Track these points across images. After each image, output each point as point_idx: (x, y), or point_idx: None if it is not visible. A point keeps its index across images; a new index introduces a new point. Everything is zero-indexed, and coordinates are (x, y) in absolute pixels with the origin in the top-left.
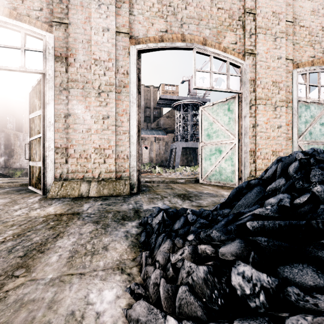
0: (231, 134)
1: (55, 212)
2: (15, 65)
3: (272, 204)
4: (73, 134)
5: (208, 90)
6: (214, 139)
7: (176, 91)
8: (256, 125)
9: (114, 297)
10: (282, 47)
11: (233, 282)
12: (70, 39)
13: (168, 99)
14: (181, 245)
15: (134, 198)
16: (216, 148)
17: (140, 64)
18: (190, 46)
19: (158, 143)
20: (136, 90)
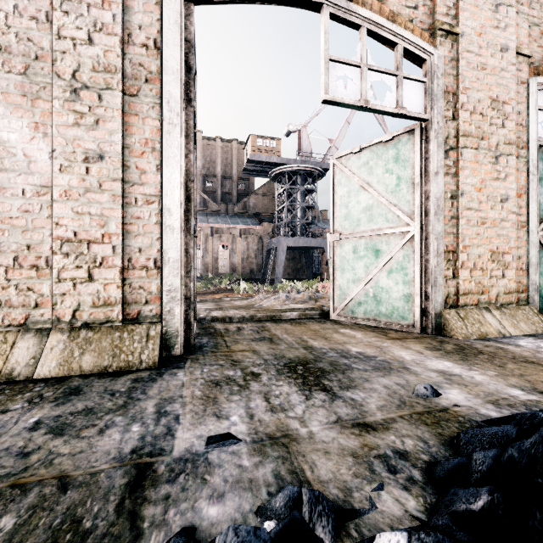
0: (403, 213)
1: None
2: None
3: None
4: None
5: (356, 108)
6: (363, 226)
7: (277, 149)
8: (460, 194)
9: None
10: (510, 27)
11: None
12: None
13: (263, 162)
14: None
15: (163, 385)
16: (368, 245)
17: (192, 30)
18: None
19: (245, 238)
20: (180, 93)
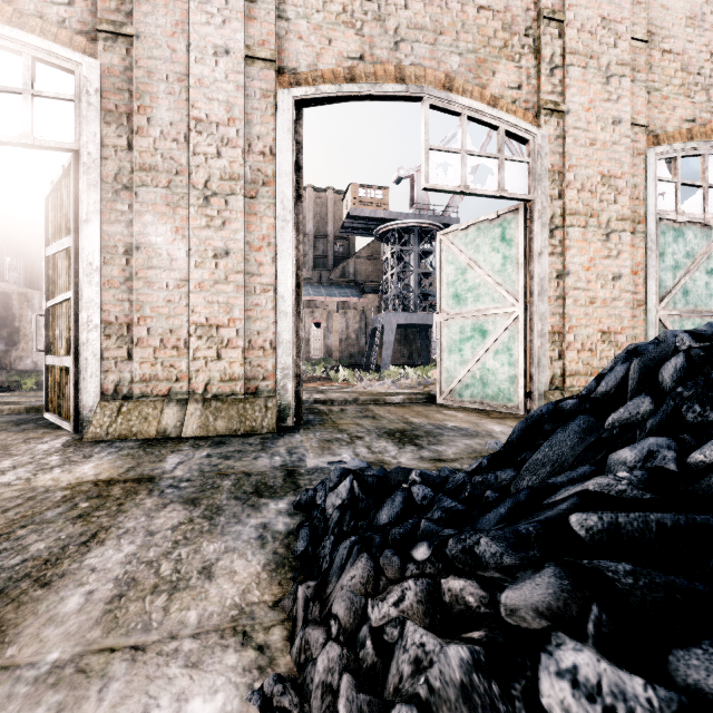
0: (509, 293)
1: (97, 476)
2: (10, 131)
3: (627, 463)
4: (146, 292)
5: (456, 193)
6: (469, 306)
7: (384, 201)
8: (566, 274)
9: None
10: (623, 98)
11: (546, 697)
12: (138, 71)
13: (366, 218)
14: (397, 574)
15: (286, 441)
16: (475, 326)
17: (301, 132)
18: (415, 92)
19: (344, 314)
20: (292, 192)
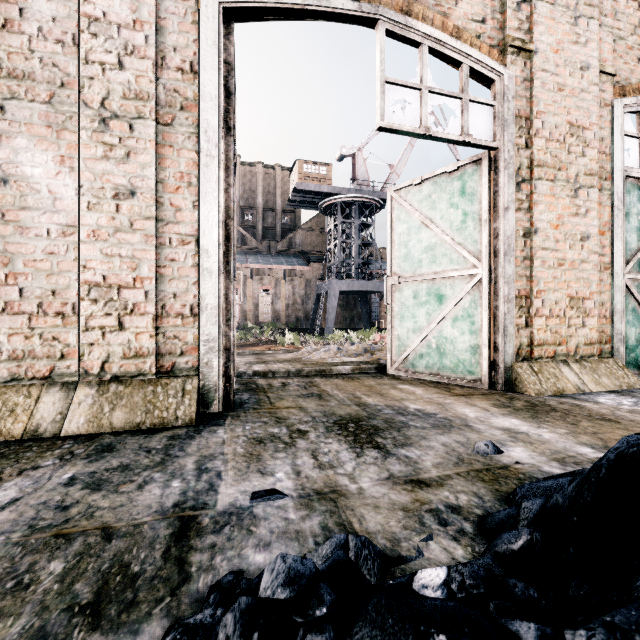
0: (470, 254)
1: None
2: None
3: None
4: (17, 240)
5: (415, 135)
6: (424, 268)
7: (328, 177)
8: (534, 232)
9: None
10: (592, 42)
11: None
12: None
13: (311, 192)
14: None
15: (202, 443)
16: (431, 290)
17: (232, 51)
18: (369, 12)
19: (290, 281)
20: (219, 121)
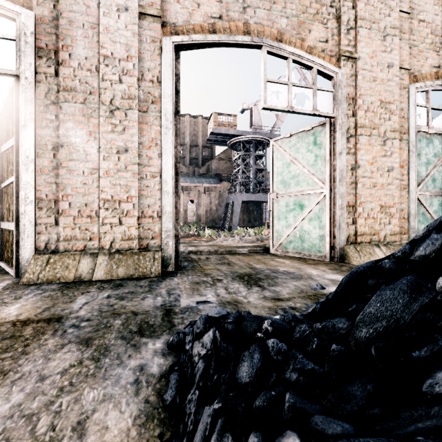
0: (319, 180)
1: (18, 316)
2: None
3: None
4: (68, 177)
5: (285, 111)
6: (292, 188)
7: (233, 124)
8: (357, 167)
9: None
10: (395, 50)
11: None
12: (62, 20)
13: (222, 134)
14: None
15: (167, 283)
16: (296, 201)
17: (179, 68)
18: (257, 42)
19: (208, 194)
20: (172, 109)
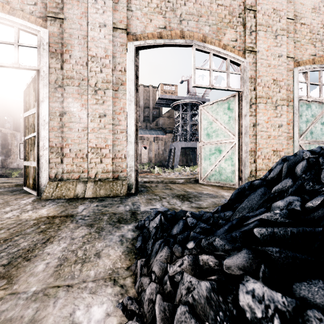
0: (231, 133)
1: (48, 214)
2: (8, 61)
3: (280, 207)
4: (69, 133)
5: (207, 88)
6: (214, 139)
7: (175, 91)
8: (257, 124)
9: (103, 315)
10: (283, 45)
11: (241, 302)
12: (65, 34)
13: (167, 99)
14: (180, 254)
15: (131, 199)
16: (216, 148)
17: (138, 61)
18: (189, 43)
19: (157, 142)
20: (134, 88)
